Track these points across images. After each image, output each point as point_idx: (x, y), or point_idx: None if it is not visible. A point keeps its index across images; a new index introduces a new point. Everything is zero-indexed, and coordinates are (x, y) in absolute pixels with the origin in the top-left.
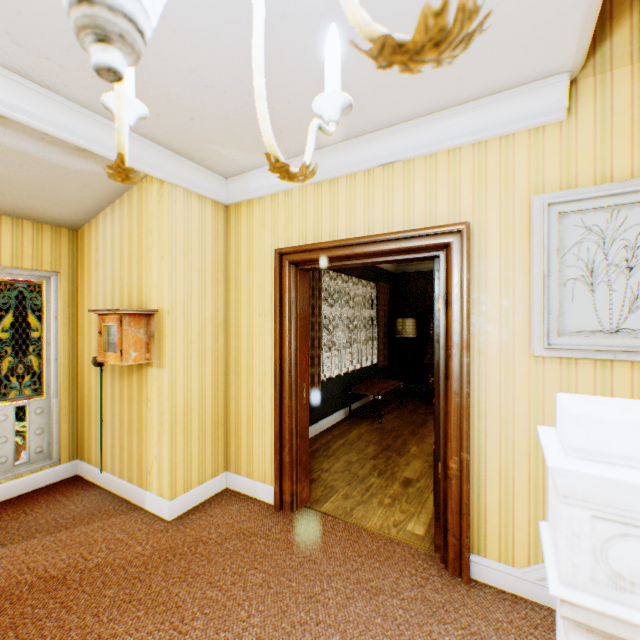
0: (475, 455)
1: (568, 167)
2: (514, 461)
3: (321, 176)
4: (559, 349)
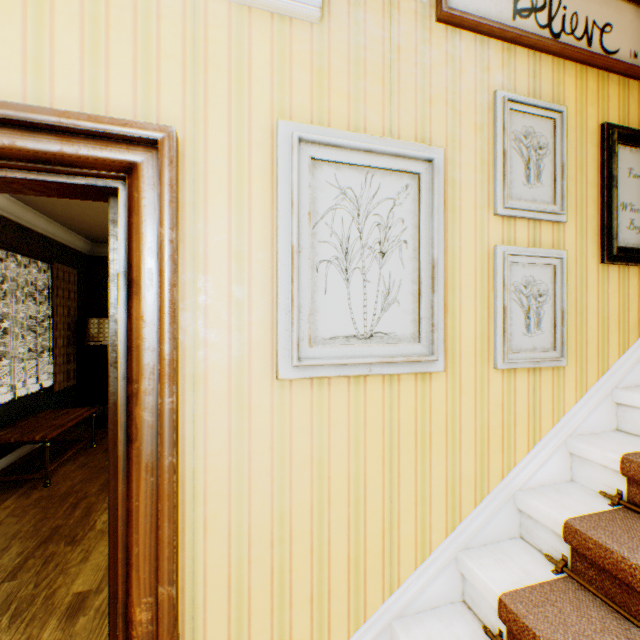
0: (189, 573)
1: (321, 96)
2: (252, 558)
3: None
4: (312, 365)
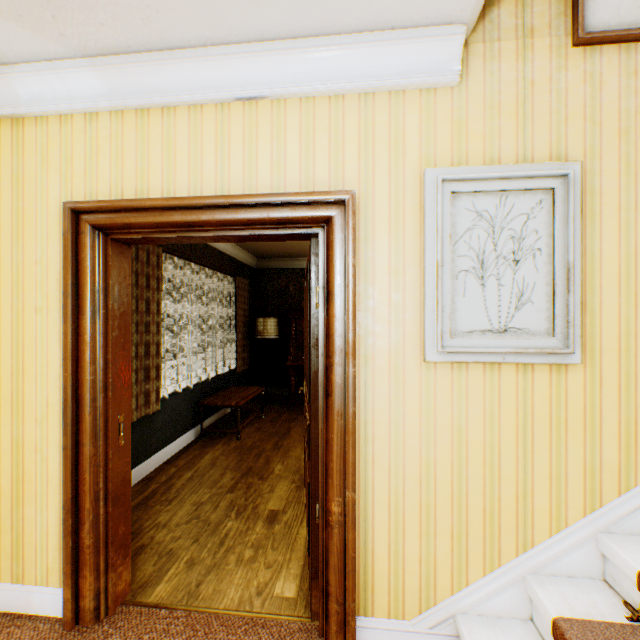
0: (362, 490)
1: (460, 141)
2: (405, 490)
3: (148, 98)
4: (452, 352)
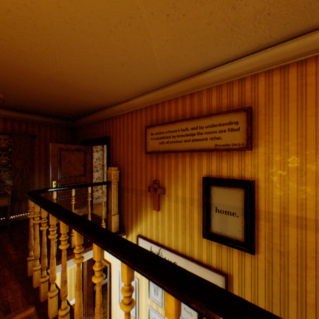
0: None
1: None
2: None
3: None
4: None
